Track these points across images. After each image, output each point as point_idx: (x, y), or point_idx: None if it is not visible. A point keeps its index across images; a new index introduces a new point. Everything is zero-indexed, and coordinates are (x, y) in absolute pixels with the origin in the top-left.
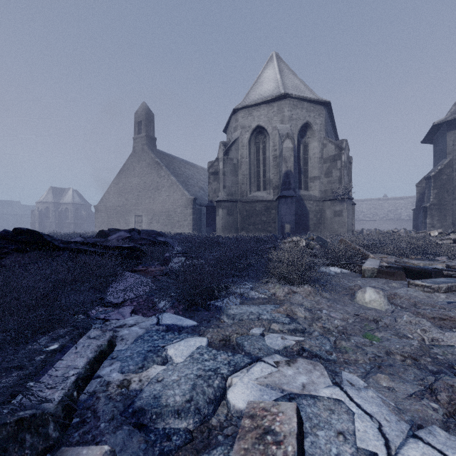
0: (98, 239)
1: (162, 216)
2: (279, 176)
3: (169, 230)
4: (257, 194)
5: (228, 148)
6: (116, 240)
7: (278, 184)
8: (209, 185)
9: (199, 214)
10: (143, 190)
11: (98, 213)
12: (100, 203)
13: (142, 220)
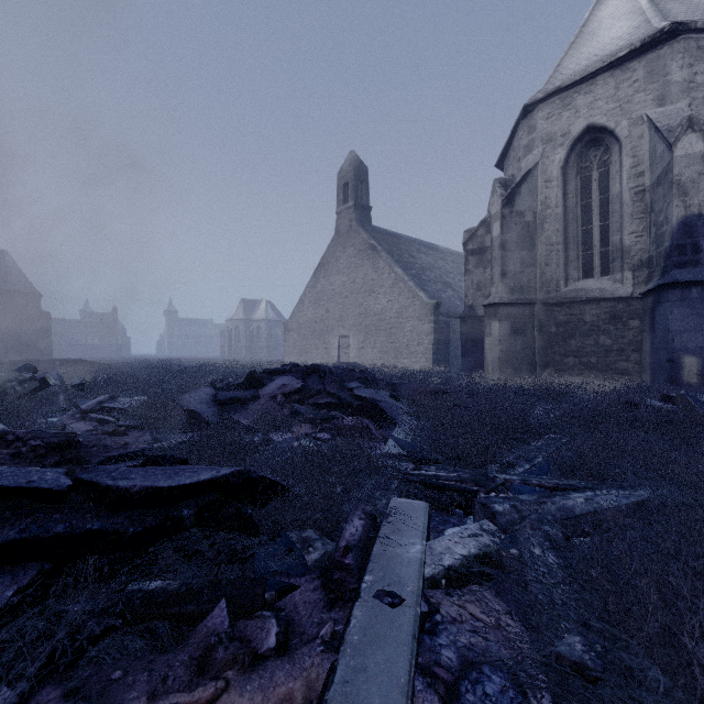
0: (242, 392)
1: (380, 337)
2: (655, 235)
3: (392, 361)
4: (585, 286)
5: (512, 190)
6: (269, 398)
7: (651, 255)
8: (466, 276)
9: (444, 331)
10: (350, 295)
11: (289, 333)
12: (292, 318)
13: (349, 344)
